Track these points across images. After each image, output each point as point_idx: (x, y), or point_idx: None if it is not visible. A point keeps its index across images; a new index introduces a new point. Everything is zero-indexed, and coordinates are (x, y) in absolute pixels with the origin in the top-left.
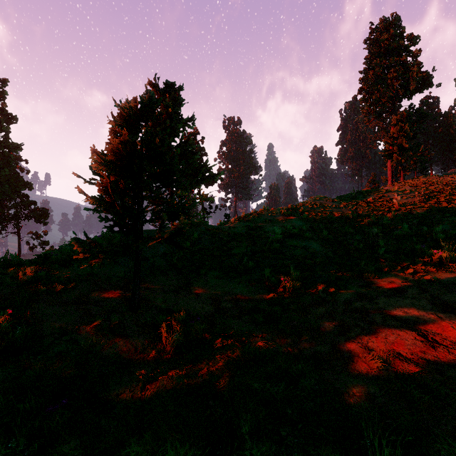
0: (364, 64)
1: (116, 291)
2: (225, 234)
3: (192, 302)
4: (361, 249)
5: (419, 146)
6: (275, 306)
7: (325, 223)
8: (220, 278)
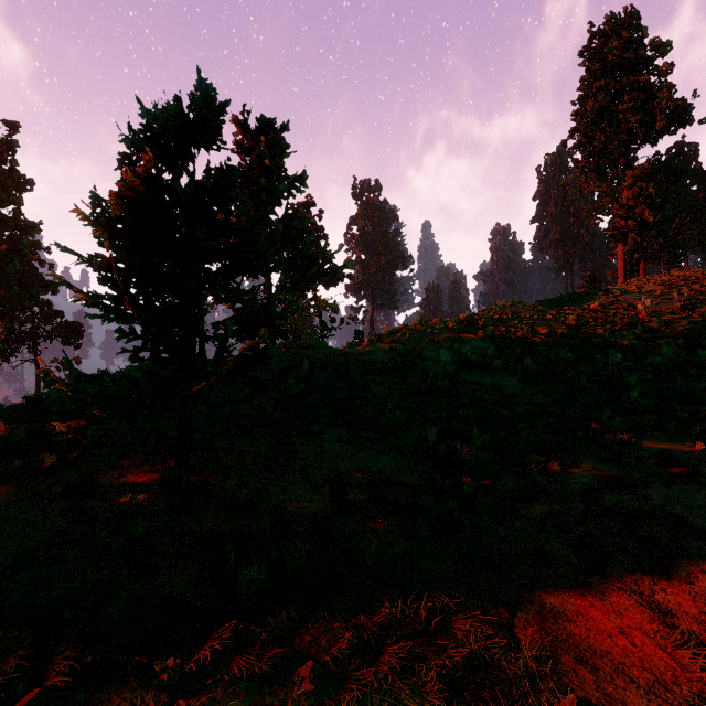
0: (579, 90)
1: (154, 467)
2: (355, 362)
3: (293, 489)
4: (594, 390)
5: (670, 220)
6: (448, 498)
7: (524, 344)
8: (346, 441)
